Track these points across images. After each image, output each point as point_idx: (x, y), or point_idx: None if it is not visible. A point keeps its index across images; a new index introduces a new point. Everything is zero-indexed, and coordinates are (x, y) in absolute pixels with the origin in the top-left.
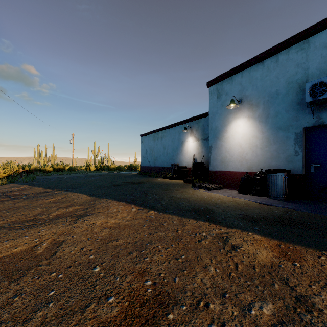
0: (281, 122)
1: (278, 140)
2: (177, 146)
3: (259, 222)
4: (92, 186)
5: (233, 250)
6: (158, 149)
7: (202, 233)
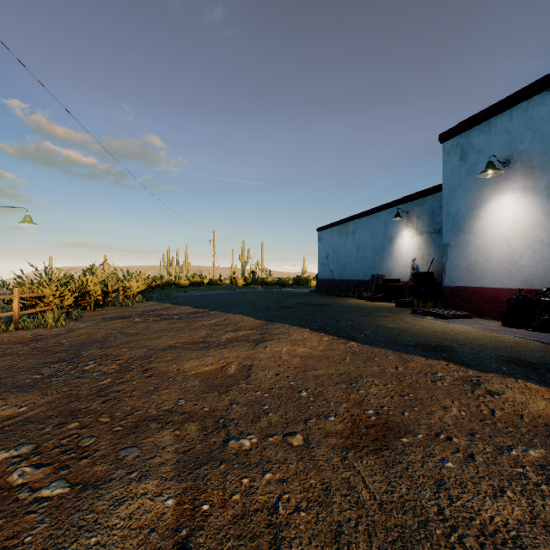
0: None
1: None
2: (381, 245)
3: (540, 369)
4: (252, 307)
5: (487, 396)
6: (347, 251)
7: (436, 373)
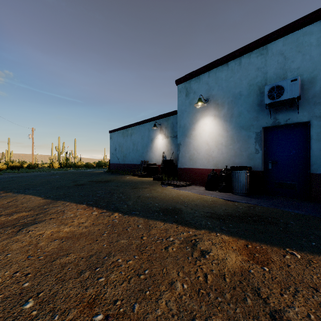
0: (244, 122)
1: (241, 139)
2: (146, 143)
3: (226, 220)
4: (50, 186)
5: (201, 256)
6: (127, 146)
7: (169, 238)
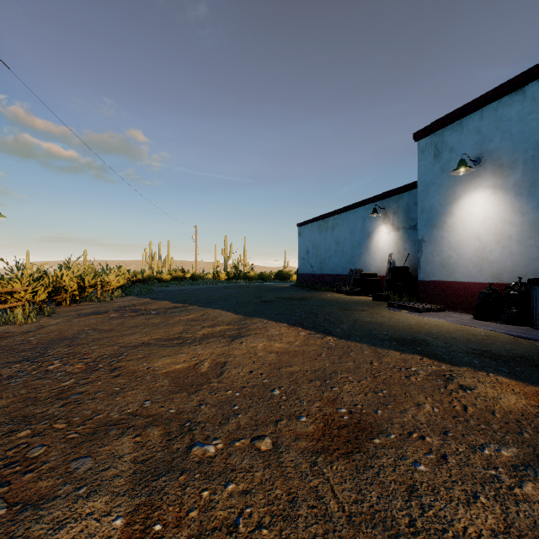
0: None
1: None
2: (359, 240)
3: (510, 362)
4: (232, 301)
5: (460, 391)
6: (326, 246)
7: (410, 368)
